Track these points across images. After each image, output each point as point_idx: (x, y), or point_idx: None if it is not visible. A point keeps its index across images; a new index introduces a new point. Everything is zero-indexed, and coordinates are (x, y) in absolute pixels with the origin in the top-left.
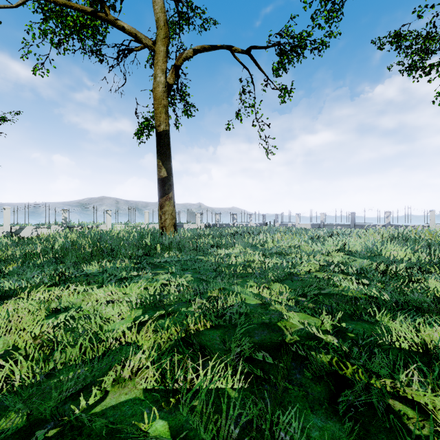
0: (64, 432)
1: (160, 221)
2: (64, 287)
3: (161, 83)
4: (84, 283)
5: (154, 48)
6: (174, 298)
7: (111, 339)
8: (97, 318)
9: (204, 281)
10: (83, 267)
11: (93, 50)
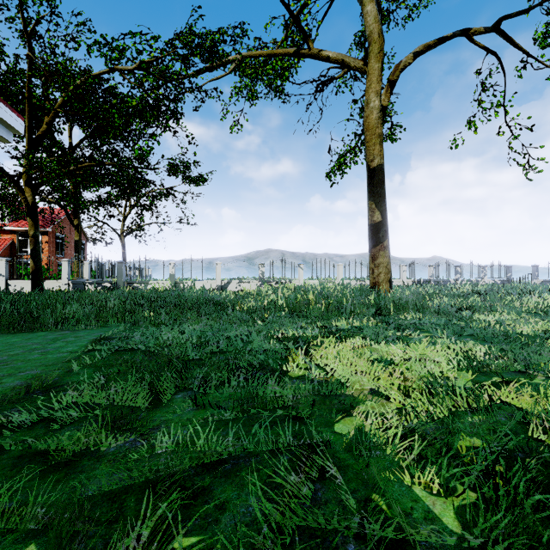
0: (545, 463)
1: (372, 276)
2: (339, 339)
3: (375, 108)
4: (359, 338)
5: (365, 69)
6: (499, 366)
7: (483, 395)
8: (438, 372)
9: (508, 351)
10: (332, 322)
11: (276, 92)
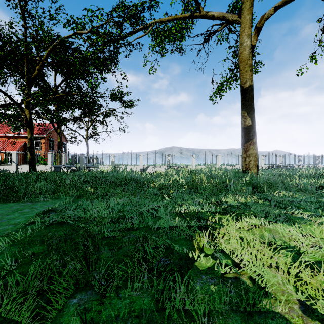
0: None
1: (244, 163)
2: (232, 216)
3: (247, 46)
4: (251, 216)
5: (239, 20)
6: None
7: None
8: None
9: None
10: (222, 198)
11: (177, 48)
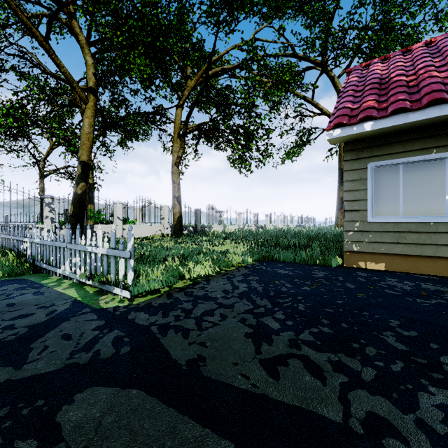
0: None
1: (340, 222)
2: None
3: None
4: None
5: None
6: None
7: None
8: None
9: None
10: None
11: None
